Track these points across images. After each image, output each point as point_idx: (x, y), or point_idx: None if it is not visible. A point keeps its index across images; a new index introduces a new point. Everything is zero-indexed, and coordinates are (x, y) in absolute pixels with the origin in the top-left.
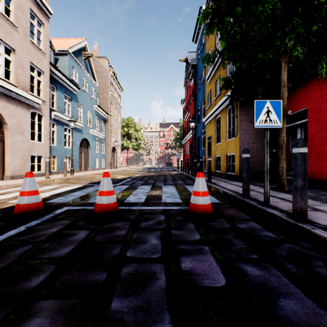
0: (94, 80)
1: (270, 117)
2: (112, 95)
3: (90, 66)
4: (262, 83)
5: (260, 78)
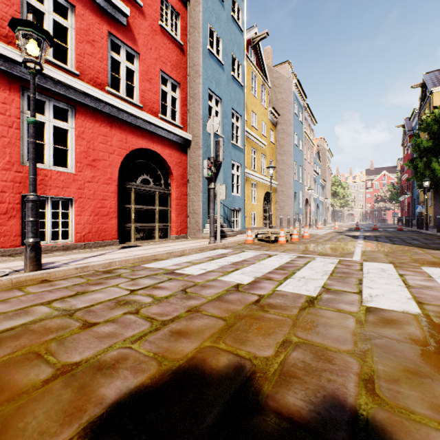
0: (320, 162)
1: (420, 209)
2: (328, 166)
3: (318, 154)
4: (438, 186)
5: (436, 185)
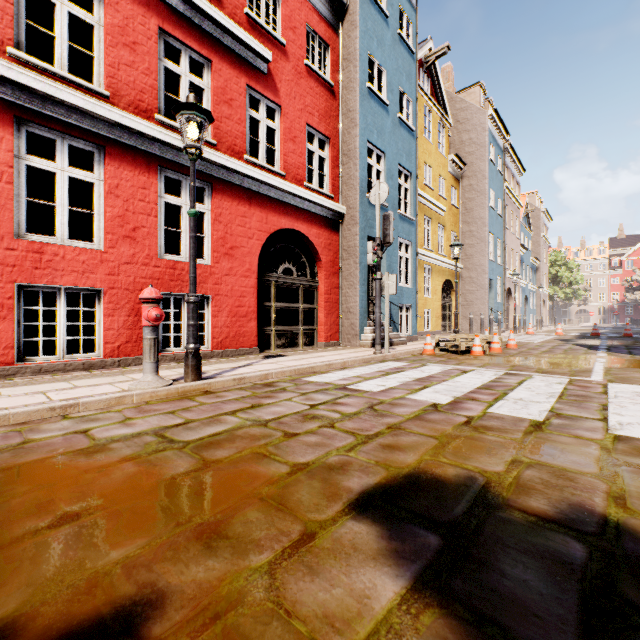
0: (530, 231)
1: None
2: (544, 236)
3: (526, 218)
4: None
5: None
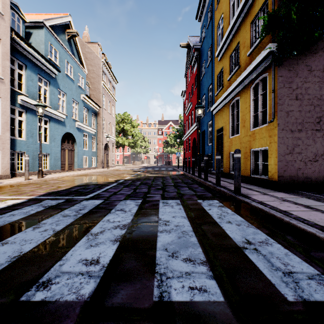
0: (81, 65)
1: None
2: (104, 85)
3: (76, 49)
4: None
5: None
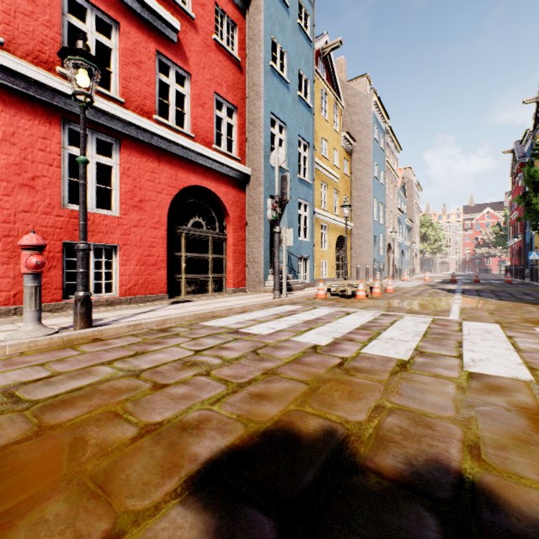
0: (405, 198)
1: (534, 256)
2: (416, 202)
3: (403, 188)
4: None
5: None
